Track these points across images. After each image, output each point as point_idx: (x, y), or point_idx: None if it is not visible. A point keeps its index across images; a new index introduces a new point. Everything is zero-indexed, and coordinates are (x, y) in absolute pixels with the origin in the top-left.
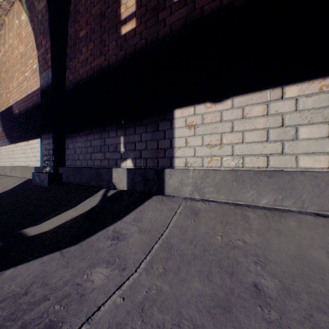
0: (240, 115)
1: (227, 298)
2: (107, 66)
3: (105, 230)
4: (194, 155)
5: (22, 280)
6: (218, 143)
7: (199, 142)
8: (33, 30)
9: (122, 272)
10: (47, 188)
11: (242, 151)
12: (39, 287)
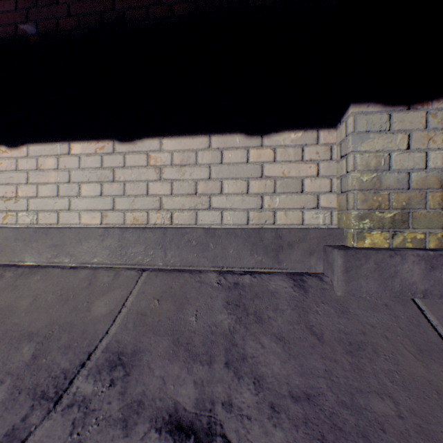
0: (35, 166)
1: None
2: None
3: None
4: None
5: None
6: (14, 196)
7: None
8: None
9: None
10: None
11: (37, 206)
12: None
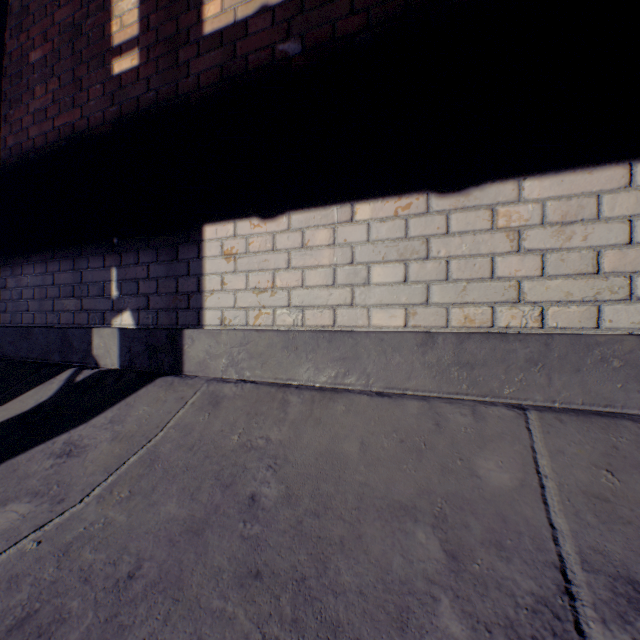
0: (299, 243)
1: (206, 519)
2: (86, 129)
3: (50, 442)
4: (234, 305)
5: None
6: (269, 286)
7: (243, 283)
8: None
9: (55, 506)
10: None
11: (302, 300)
12: None
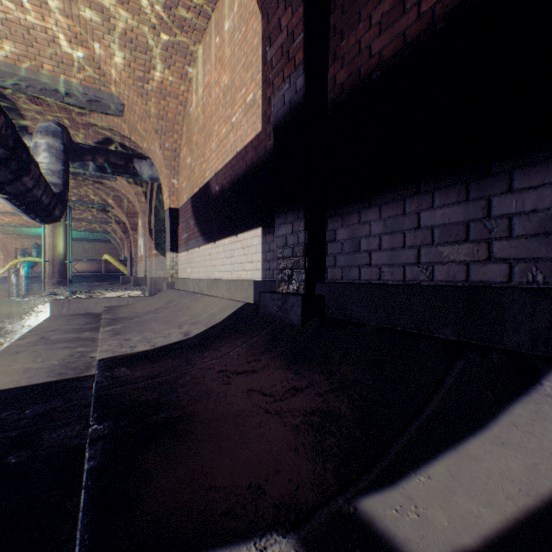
0: None
1: None
2: None
3: None
4: None
5: None
6: None
7: None
8: (261, 10)
9: None
10: (302, 330)
11: None
12: None
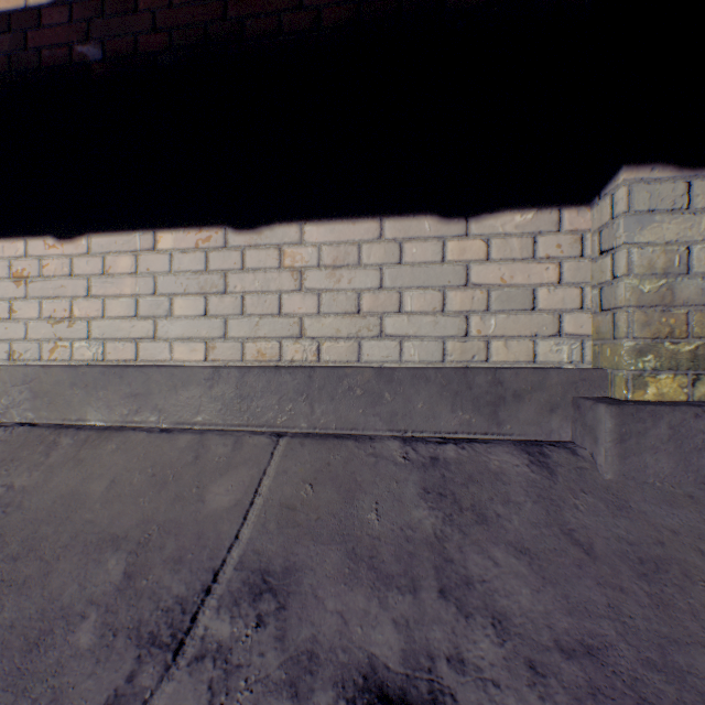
0: (101, 269)
1: None
2: None
3: None
4: (26, 337)
5: None
6: (67, 316)
7: (36, 311)
8: None
9: None
10: None
11: (104, 332)
12: None
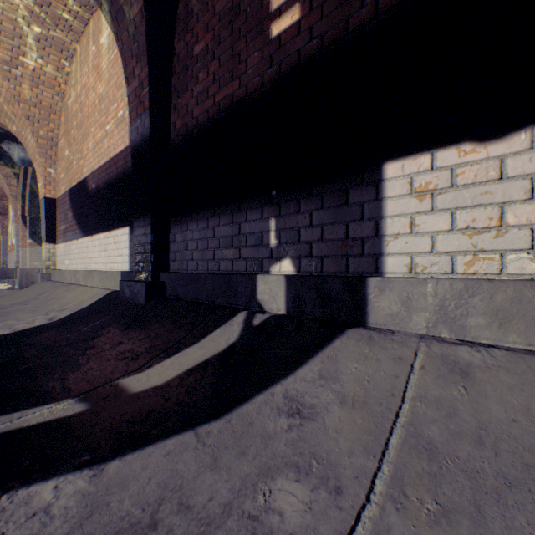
0: None
1: None
2: (243, 96)
3: (266, 392)
4: (430, 250)
5: (140, 491)
6: (492, 225)
7: (444, 223)
8: (121, 54)
9: (336, 498)
10: (144, 307)
11: None
12: (175, 513)
